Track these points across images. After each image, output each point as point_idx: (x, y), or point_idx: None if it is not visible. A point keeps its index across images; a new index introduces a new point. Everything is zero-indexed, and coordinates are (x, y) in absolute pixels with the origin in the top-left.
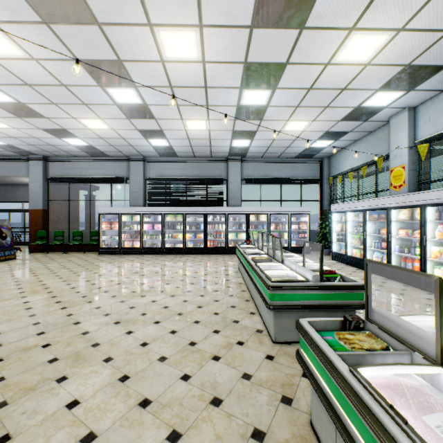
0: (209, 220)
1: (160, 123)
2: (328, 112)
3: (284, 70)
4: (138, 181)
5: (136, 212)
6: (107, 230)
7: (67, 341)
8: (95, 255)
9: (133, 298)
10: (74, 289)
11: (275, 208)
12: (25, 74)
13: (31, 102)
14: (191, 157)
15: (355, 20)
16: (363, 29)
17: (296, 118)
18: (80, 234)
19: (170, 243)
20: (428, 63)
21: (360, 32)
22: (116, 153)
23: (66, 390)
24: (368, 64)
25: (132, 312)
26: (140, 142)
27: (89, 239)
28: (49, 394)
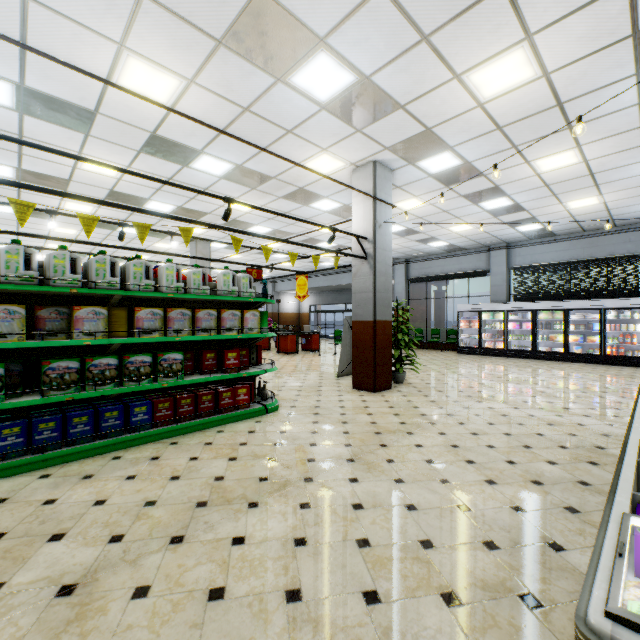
0: (609, 317)
1: (531, 212)
2: None
3: None
4: (499, 272)
5: (499, 308)
6: (466, 328)
7: (471, 392)
8: (453, 354)
9: (509, 383)
10: (455, 373)
11: None
12: (421, 213)
13: (416, 226)
14: (577, 232)
15: None
16: None
17: None
18: (437, 333)
19: (544, 347)
20: None
21: None
22: (475, 245)
23: (483, 404)
24: None
25: (510, 389)
26: (504, 232)
27: (445, 338)
28: (476, 403)
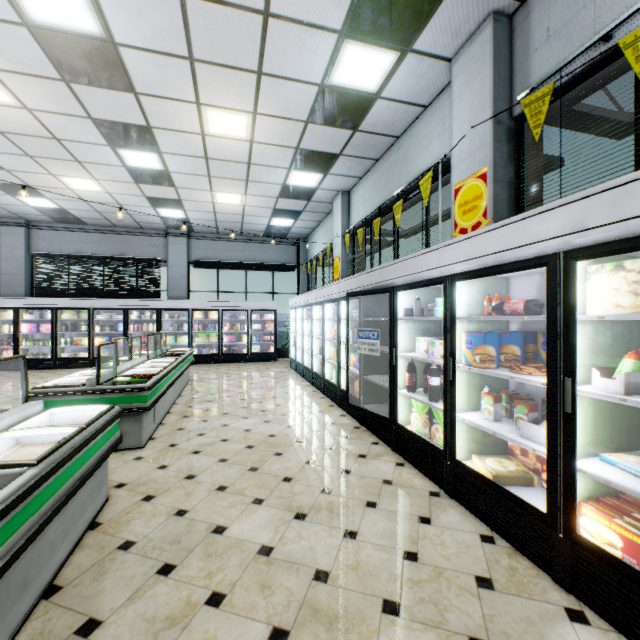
0: (133, 318)
1: (19, 176)
2: (255, 186)
3: (153, 133)
4: (16, 257)
5: (7, 305)
6: None
7: None
8: None
9: None
10: None
11: (230, 302)
12: None
13: None
14: (111, 226)
15: (194, 96)
16: (212, 106)
17: (221, 190)
18: None
19: (70, 353)
20: (317, 149)
21: (212, 108)
22: None
23: None
24: (253, 141)
25: None
26: (5, 200)
27: None
28: None
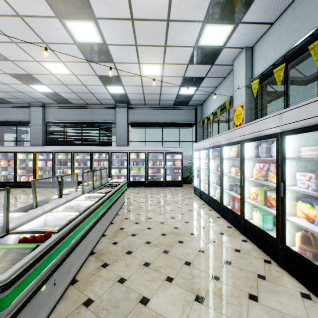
0: (95, 158)
1: (20, 66)
2: (171, 53)
3: None
4: (37, 124)
5: (30, 150)
6: (5, 166)
7: None
8: None
9: None
10: None
11: (152, 147)
12: None
13: None
14: (85, 104)
15: None
16: None
17: (146, 61)
18: None
19: None
20: None
21: None
22: (16, 99)
23: None
24: None
25: None
26: (25, 88)
27: None
28: None
